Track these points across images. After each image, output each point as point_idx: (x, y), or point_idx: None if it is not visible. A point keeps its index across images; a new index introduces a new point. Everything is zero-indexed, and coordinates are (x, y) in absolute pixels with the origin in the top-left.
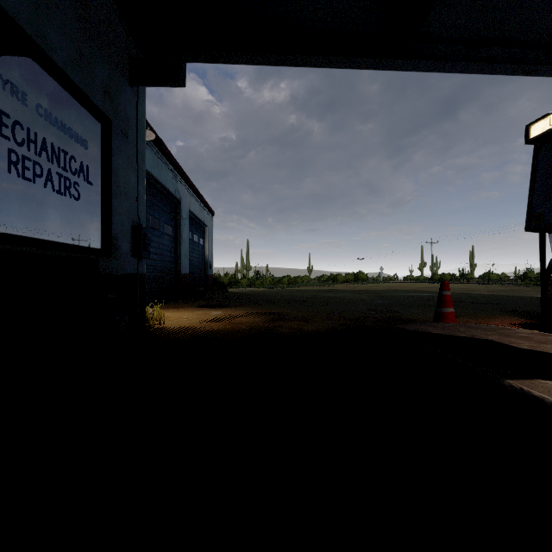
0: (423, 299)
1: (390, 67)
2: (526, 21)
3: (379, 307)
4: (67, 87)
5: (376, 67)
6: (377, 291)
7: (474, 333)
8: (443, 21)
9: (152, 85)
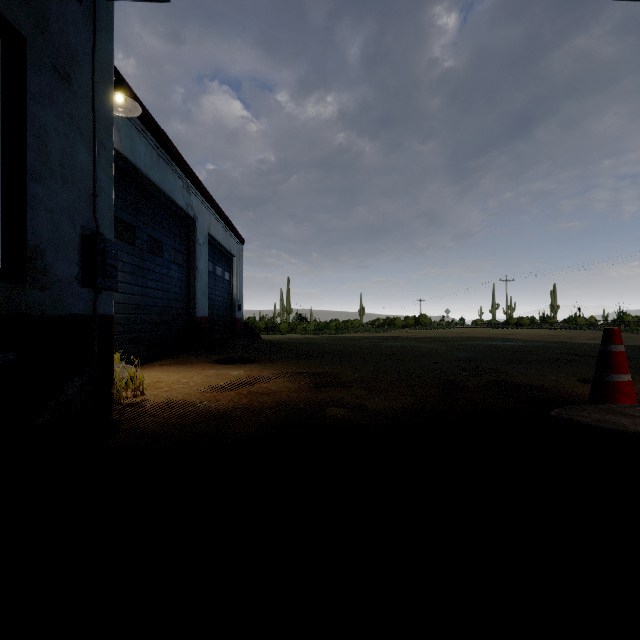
0: (517, 351)
1: None
2: None
3: (469, 364)
4: None
5: None
6: (448, 338)
7: None
8: None
9: None
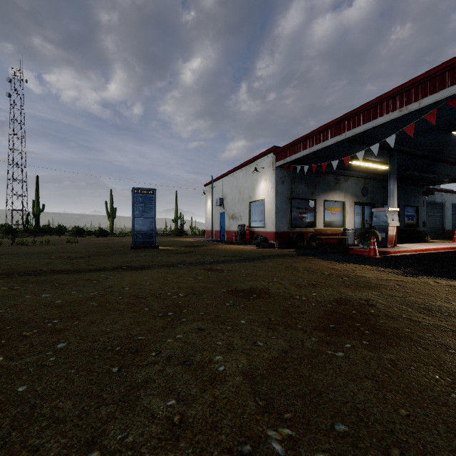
0: None
1: None
2: None
3: None
4: (412, 207)
5: None
6: None
7: None
8: None
9: (426, 195)
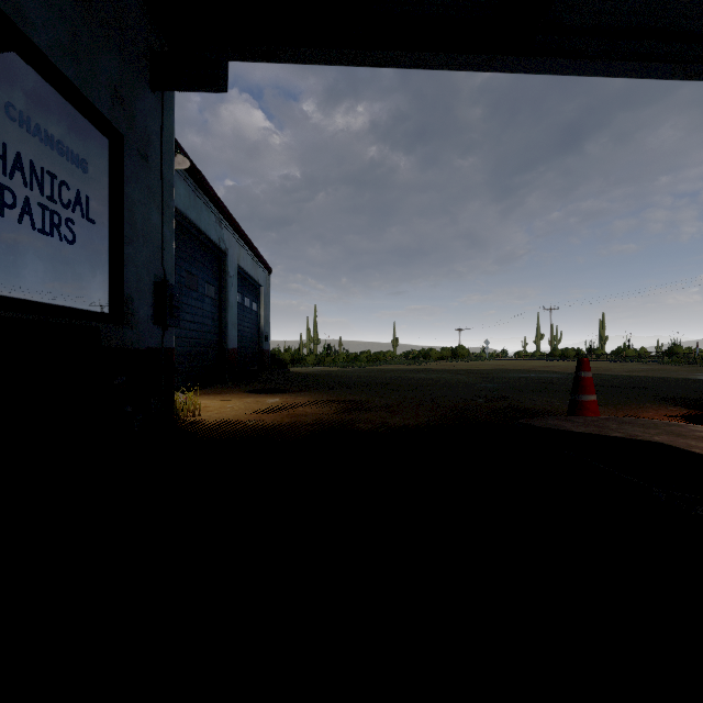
0: (544, 382)
1: (506, 68)
2: (693, 3)
3: (488, 393)
4: (55, 82)
5: (487, 68)
6: (482, 370)
7: (632, 431)
8: (580, 2)
9: (181, 90)
